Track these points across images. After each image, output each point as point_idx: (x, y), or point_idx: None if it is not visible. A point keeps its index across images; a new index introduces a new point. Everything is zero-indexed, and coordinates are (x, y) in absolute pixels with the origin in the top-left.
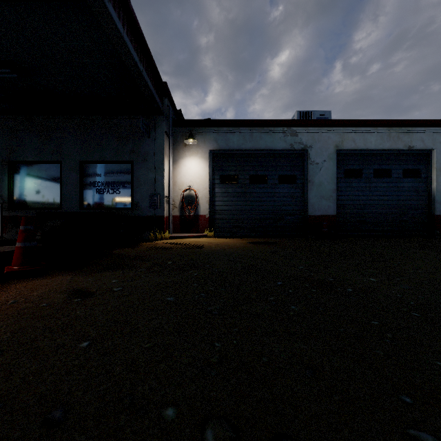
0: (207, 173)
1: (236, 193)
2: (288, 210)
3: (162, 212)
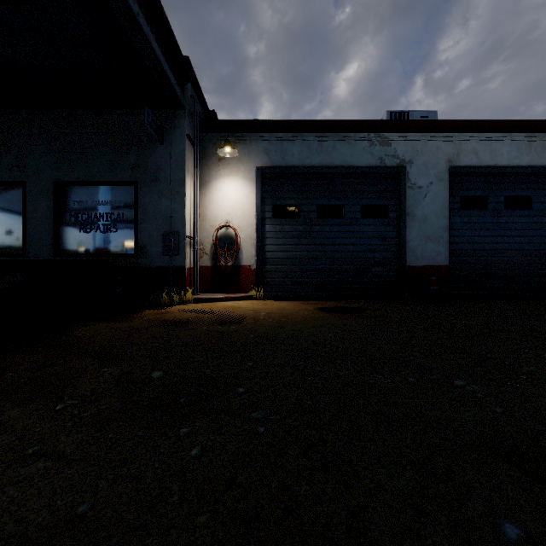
0: (253, 203)
1: (297, 232)
2: (375, 258)
3: (183, 261)
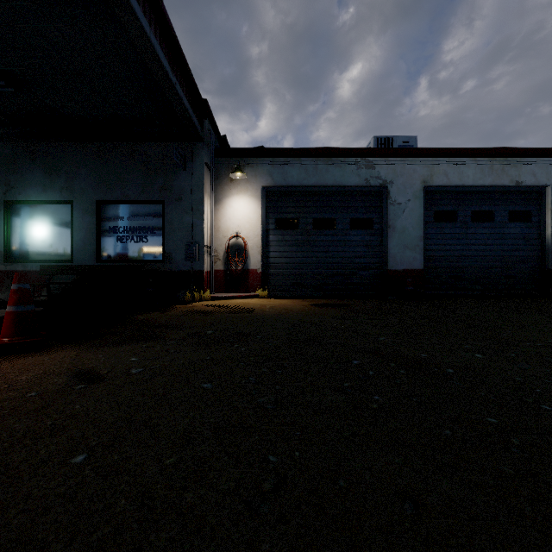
0: (259, 216)
1: (296, 241)
2: (362, 263)
3: (202, 266)
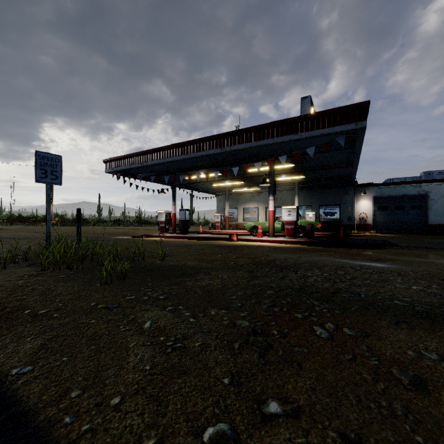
0: (371, 206)
1: (386, 214)
2: (416, 222)
3: (353, 223)
